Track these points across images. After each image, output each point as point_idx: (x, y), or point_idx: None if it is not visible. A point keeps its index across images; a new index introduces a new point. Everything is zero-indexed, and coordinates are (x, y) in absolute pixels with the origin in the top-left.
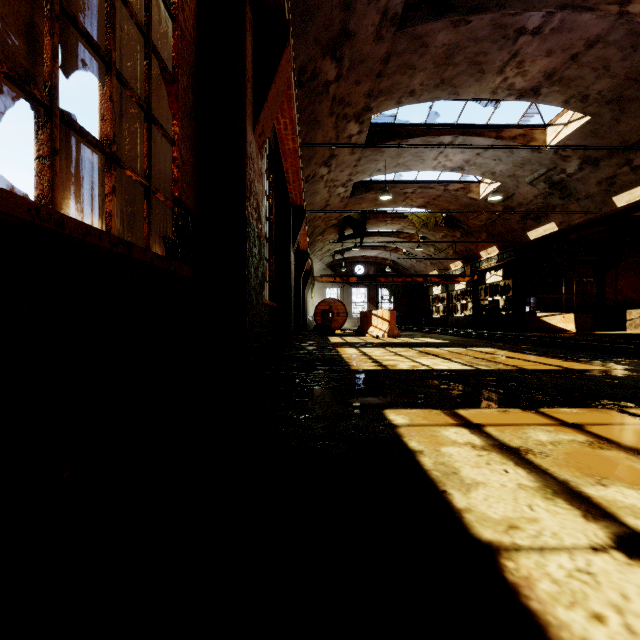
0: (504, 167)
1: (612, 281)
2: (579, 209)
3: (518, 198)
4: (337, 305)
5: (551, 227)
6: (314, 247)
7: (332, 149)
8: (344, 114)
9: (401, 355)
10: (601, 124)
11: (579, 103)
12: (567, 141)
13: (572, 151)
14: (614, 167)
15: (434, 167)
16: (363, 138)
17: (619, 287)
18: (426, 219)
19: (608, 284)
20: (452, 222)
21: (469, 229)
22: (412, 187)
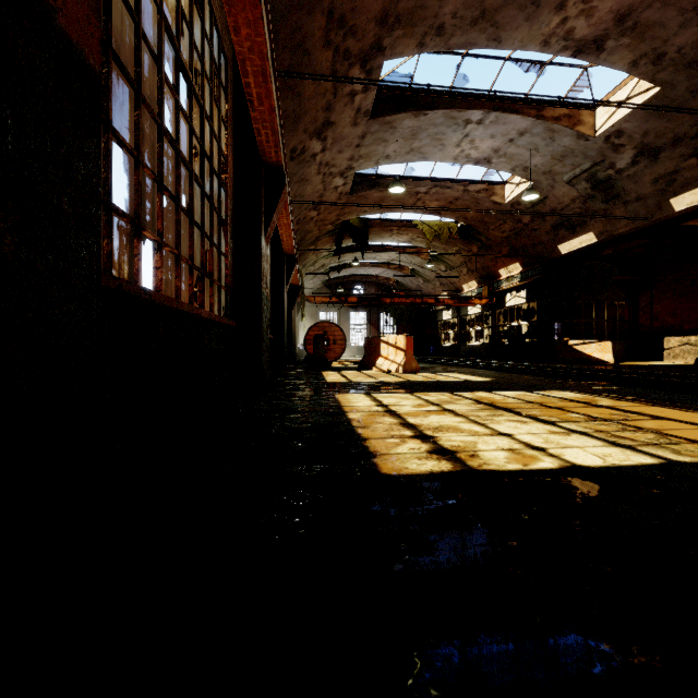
0: (540, 160)
1: (647, 304)
2: (626, 215)
3: (551, 202)
4: (333, 330)
5: (588, 238)
6: (305, 260)
7: (328, 111)
8: (345, 50)
9: (454, 412)
10: (671, 99)
11: (650, 66)
12: (624, 123)
13: (628, 138)
14: (677, 159)
15: (455, 157)
16: (370, 101)
17: (655, 311)
18: (439, 229)
19: (642, 308)
20: (469, 233)
21: (488, 242)
22: (426, 185)
